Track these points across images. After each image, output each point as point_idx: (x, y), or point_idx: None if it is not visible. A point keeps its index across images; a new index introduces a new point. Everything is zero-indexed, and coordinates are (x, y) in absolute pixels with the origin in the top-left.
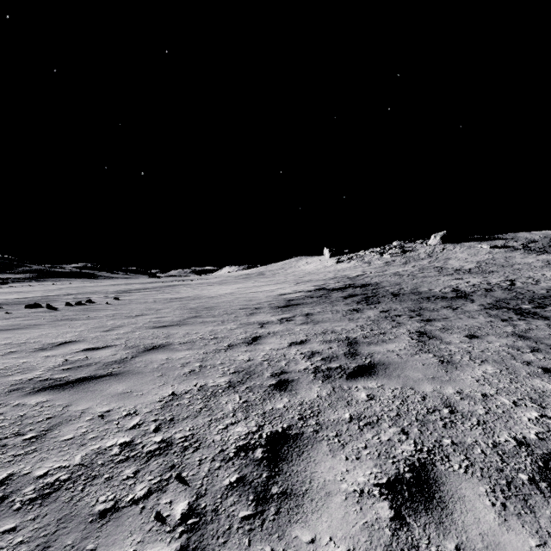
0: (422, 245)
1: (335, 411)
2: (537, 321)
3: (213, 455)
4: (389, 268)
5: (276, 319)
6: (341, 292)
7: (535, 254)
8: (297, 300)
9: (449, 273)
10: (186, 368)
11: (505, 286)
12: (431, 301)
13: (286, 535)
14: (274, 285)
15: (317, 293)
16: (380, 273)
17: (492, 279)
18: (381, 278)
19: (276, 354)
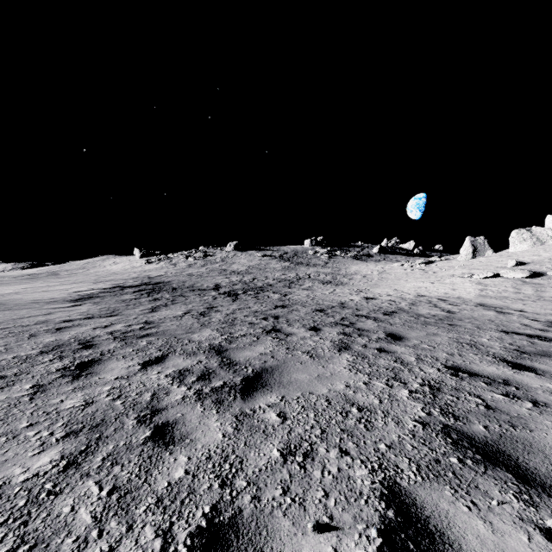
0: (221, 251)
1: (88, 323)
2: (229, 298)
3: (35, 331)
4: (189, 269)
5: (68, 306)
6: (134, 288)
7: (283, 262)
8: (91, 295)
9: (226, 274)
10: (4, 323)
11: (247, 282)
12: (194, 292)
13: (62, 333)
14: (70, 284)
15: (112, 289)
16: (179, 273)
17: (246, 278)
18: (175, 278)
19: (65, 316)
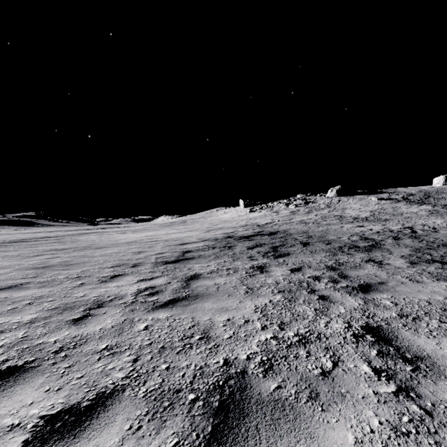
0: (321, 198)
1: None
2: None
3: None
4: (295, 216)
5: (135, 291)
6: (248, 240)
7: (416, 205)
8: (195, 251)
9: (350, 221)
10: None
11: (409, 233)
12: (346, 252)
13: None
14: (184, 233)
15: (222, 242)
16: (287, 221)
17: (392, 226)
18: (289, 226)
19: None
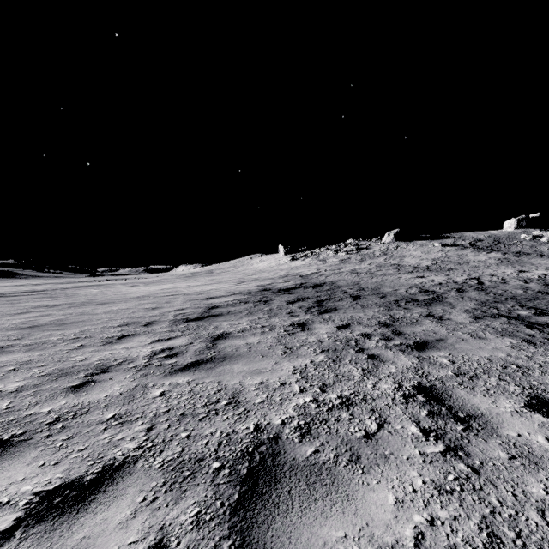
0: (376, 243)
1: None
2: None
3: None
4: (345, 265)
5: (148, 353)
6: (288, 294)
7: (485, 252)
8: (224, 306)
9: (409, 270)
10: None
11: (475, 285)
12: (402, 306)
13: None
14: (210, 285)
15: (257, 295)
16: (336, 271)
17: (456, 277)
18: (337, 276)
19: None
